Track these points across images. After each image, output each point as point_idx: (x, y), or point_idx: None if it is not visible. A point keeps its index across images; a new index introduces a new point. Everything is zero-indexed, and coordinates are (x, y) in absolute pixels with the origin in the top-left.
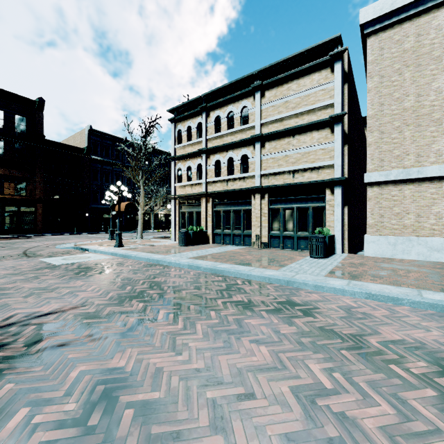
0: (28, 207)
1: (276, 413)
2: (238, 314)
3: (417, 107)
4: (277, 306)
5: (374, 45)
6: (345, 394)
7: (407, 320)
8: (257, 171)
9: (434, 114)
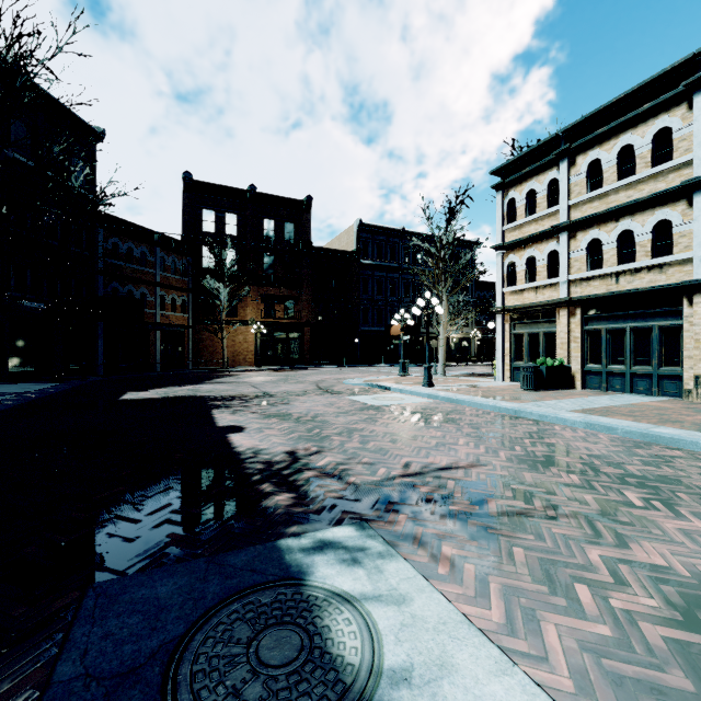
0: (296, 332)
1: None
2: None
3: None
4: None
5: None
6: None
7: None
8: (699, 249)
9: None
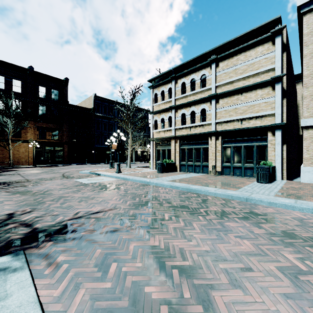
0: (59, 147)
1: (272, 281)
2: (219, 219)
3: None
4: (244, 215)
5: (309, 21)
6: None
7: None
8: (213, 120)
9: None
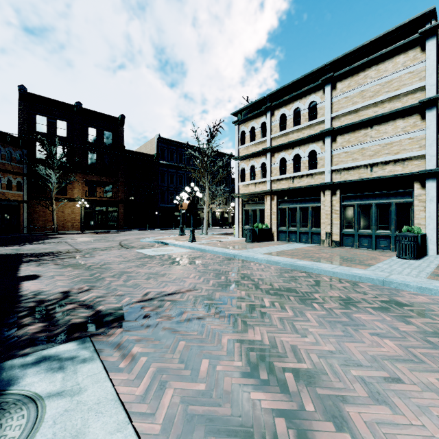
0: (113, 207)
1: (434, 399)
2: (343, 308)
3: None
4: (382, 304)
5: None
6: None
7: None
8: (327, 167)
9: None
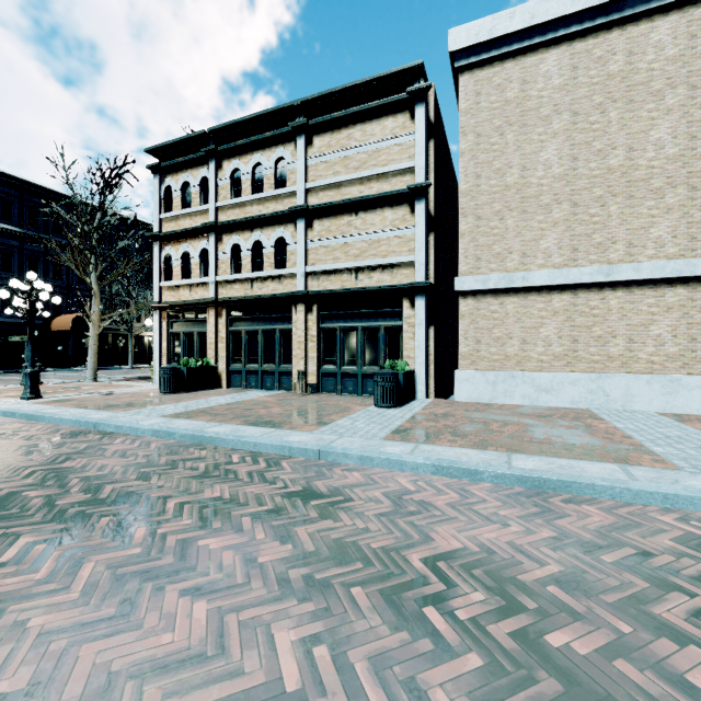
0: None
1: None
2: (195, 528)
3: (523, 186)
4: (281, 502)
5: (468, 87)
6: (316, 700)
7: (481, 509)
8: (301, 267)
9: (543, 197)
